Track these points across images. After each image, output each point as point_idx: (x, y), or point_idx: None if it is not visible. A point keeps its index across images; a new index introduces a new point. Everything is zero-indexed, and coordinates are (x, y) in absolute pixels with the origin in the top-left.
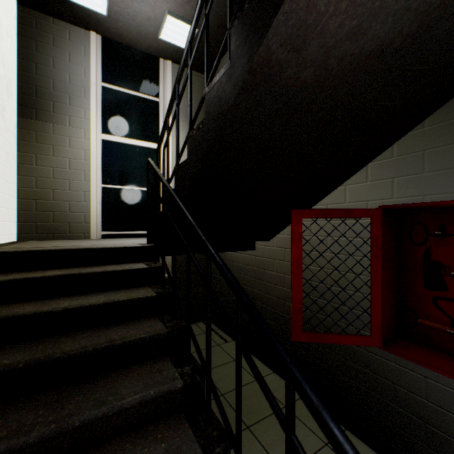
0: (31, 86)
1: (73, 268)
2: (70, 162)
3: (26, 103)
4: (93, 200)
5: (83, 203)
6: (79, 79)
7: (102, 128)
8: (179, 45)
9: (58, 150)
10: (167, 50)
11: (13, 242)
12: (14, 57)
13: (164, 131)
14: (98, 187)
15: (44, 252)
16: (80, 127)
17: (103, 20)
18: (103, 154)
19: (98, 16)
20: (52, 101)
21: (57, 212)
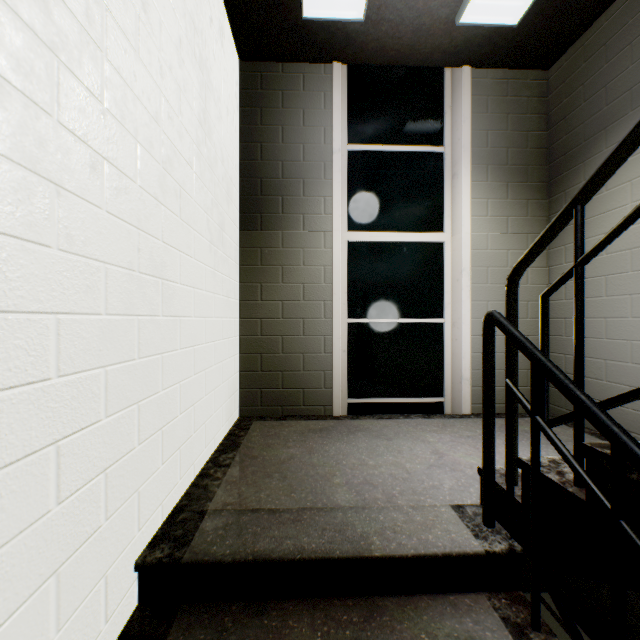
0: (255, 179)
1: (336, 609)
2: (304, 289)
3: (249, 208)
4: (336, 349)
5: (322, 356)
6: (317, 150)
7: (348, 223)
8: (499, 22)
9: (288, 271)
10: (466, 44)
11: (233, 431)
12: (235, 142)
13: (547, 240)
14: (342, 324)
15: (281, 564)
16: (318, 228)
17: (355, 33)
18: (349, 267)
19: (347, 29)
20: (280, 196)
21: (286, 371)
